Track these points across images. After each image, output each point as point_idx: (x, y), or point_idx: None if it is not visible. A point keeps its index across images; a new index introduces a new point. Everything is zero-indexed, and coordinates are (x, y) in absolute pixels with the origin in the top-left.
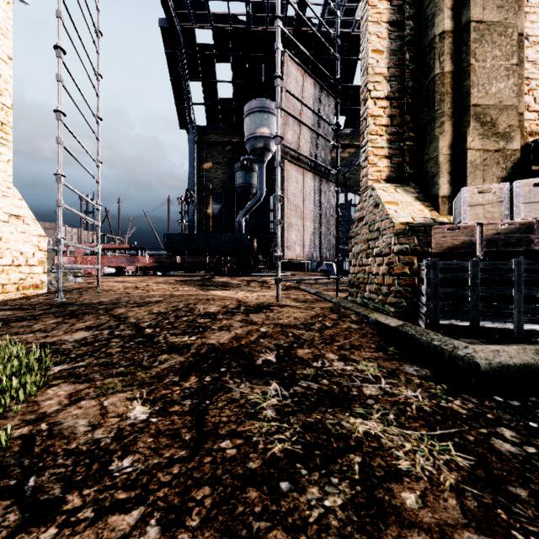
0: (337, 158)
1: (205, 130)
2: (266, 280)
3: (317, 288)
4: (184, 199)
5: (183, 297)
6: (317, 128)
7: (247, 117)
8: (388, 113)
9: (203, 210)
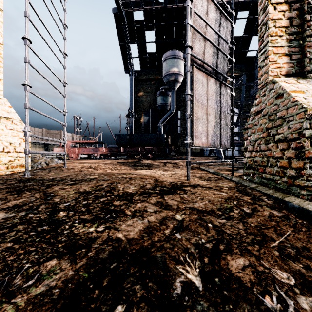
0: (232, 69)
1: (139, 73)
2: (176, 162)
3: (212, 168)
4: (127, 114)
5: (112, 176)
6: (218, 45)
7: (164, 62)
8: (288, 15)
9: (138, 120)
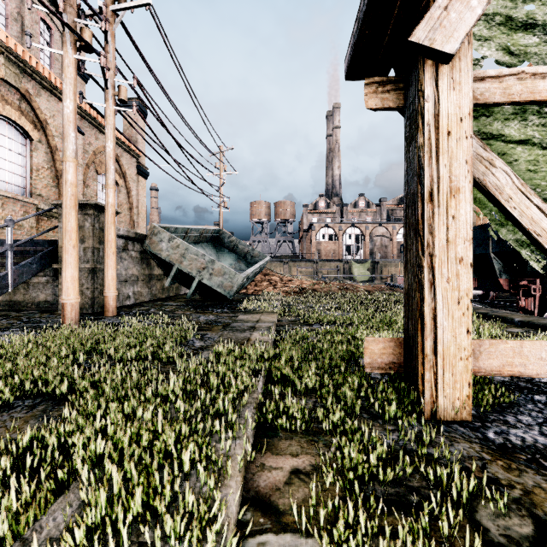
0: None
1: None
2: None
3: None
4: None
5: None
6: None
7: None
8: None
9: None
